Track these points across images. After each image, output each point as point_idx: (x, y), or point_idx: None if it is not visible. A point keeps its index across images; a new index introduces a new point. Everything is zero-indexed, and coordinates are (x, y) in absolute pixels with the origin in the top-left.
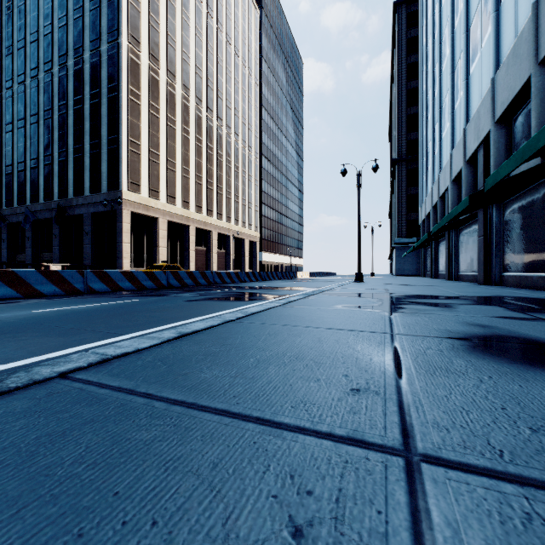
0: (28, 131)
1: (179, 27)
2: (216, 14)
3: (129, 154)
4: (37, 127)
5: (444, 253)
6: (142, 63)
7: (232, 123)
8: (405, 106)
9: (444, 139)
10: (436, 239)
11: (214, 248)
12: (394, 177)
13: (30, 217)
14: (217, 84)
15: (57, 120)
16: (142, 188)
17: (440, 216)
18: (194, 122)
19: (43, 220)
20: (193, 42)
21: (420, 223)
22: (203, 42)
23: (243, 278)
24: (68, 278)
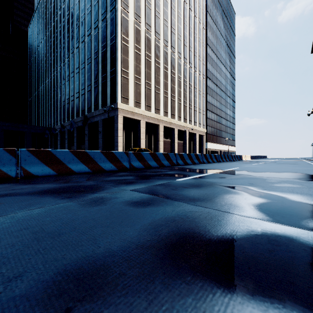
0: (75, 78)
1: None
2: None
3: (121, 79)
4: (78, 75)
5: None
6: (130, 20)
7: (188, 55)
8: None
9: None
10: None
11: (175, 139)
12: None
13: (73, 124)
14: (178, 30)
15: (87, 68)
16: (130, 101)
17: None
18: (163, 56)
19: (81, 126)
20: (162, 3)
21: None
22: (168, 3)
23: (202, 160)
24: None
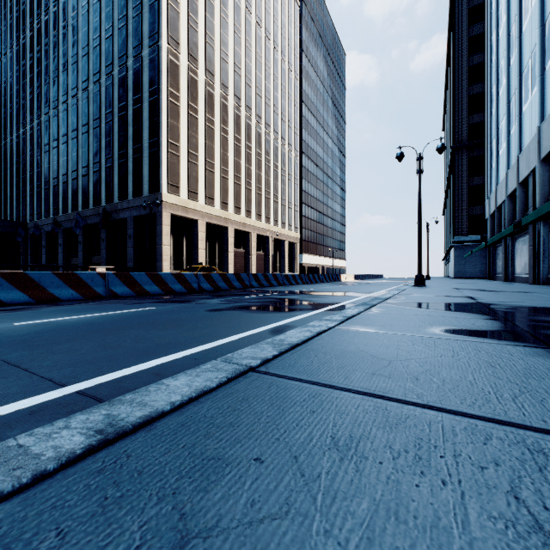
0: (80, 141)
1: (217, 26)
2: (255, 10)
3: (168, 156)
4: (87, 136)
5: (523, 251)
6: (181, 64)
7: (272, 120)
8: (466, 85)
9: (527, 111)
10: (511, 235)
11: (252, 250)
12: (452, 167)
13: (80, 222)
14: (256, 81)
15: (104, 128)
16: (181, 190)
17: (520, 207)
18: (233, 121)
19: (92, 224)
20: (232, 39)
21: (487, 217)
22: (241, 39)
23: (282, 281)
24: (87, 281)
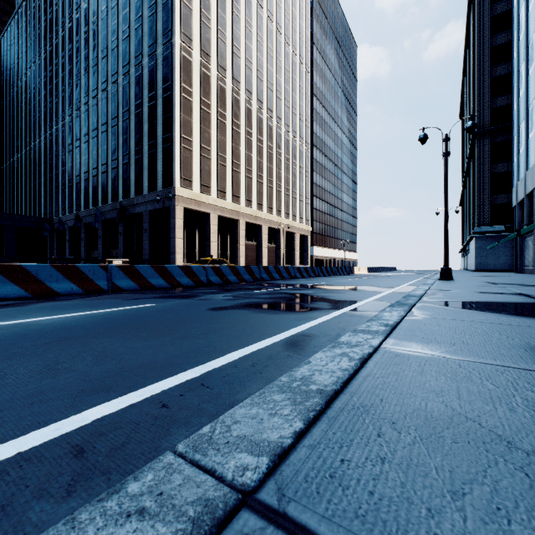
0: (100, 140)
1: (229, 21)
2: (266, 4)
3: (181, 151)
4: (106, 135)
5: None
6: (194, 60)
7: (283, 114)
8: (489, 67)
9: None
10: None
11: (264, 242)
12: (471, 155)
13: (99, 217)
14: (267, 75)
15: (122, 126)
16: (194, 184)
17: None
18: (244, 115)
19: (111, 219)
20: (243, 34)
21: (513, 206)
22: (253, 33)
23: (294, 274)
24: (89, 274)
